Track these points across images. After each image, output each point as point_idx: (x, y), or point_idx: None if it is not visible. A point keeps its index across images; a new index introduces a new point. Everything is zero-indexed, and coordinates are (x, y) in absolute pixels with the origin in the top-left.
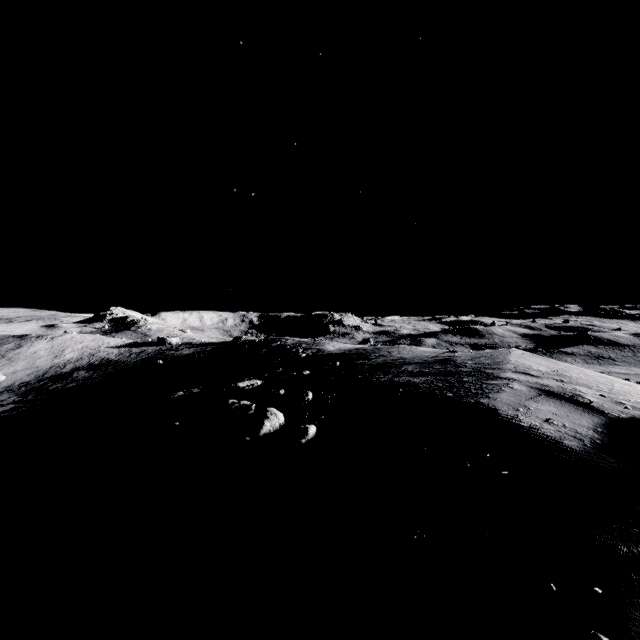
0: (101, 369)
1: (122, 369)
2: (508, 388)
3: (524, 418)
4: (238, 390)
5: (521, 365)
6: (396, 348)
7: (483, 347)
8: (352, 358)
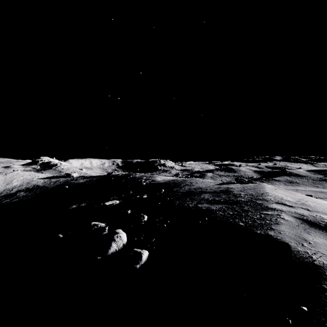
0: (33, 191)
1: (45, 191)
2: (282, 219)
3: (314, 256)
4: (105, 207)
5: (276, 197)
6: (194, 180)
7: (242, 180)
8: (171, 186)
